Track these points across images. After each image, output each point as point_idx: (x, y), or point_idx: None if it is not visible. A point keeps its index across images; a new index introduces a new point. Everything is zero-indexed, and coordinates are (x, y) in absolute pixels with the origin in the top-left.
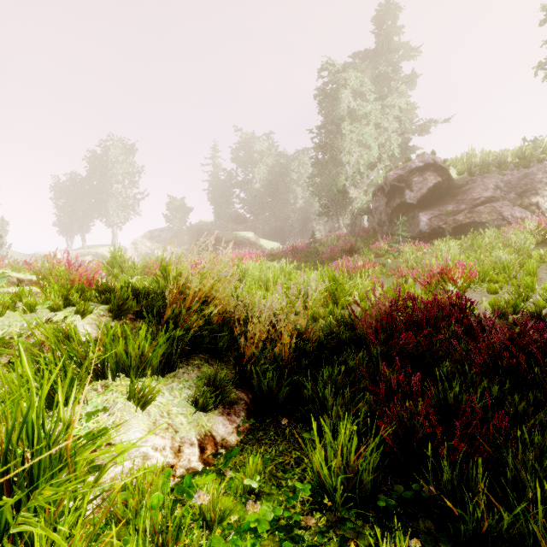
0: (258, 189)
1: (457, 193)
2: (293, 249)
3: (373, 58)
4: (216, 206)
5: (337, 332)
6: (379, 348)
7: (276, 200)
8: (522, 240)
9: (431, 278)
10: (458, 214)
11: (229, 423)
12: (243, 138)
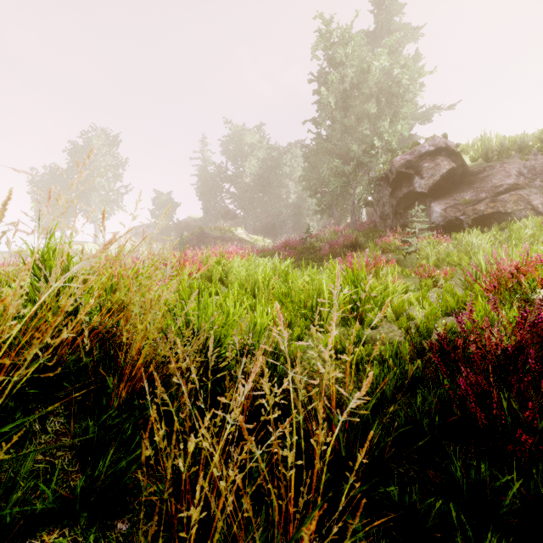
0: (249, 183)
1: (474, 181)
2: (287, 244)
3: (371, 40)
4: (205, 201)
5: (388, 390)
6: None
7: (267, 195)
8: None
9: (498, 280)
10: (478, 204)
11: None
12: (233, 130)
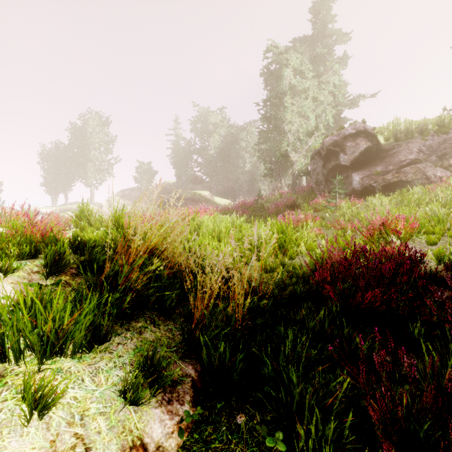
0: (213, 155)
1: (385, 156)
2: (243, 204)
3: (310, 43)
4: (178, 169)
5: (289, 283)
6: (339, 305)
7: (228, 164)
8: (448, 196)
9: (373, 230)
10: (387, 174)
11: (169, 417)
12: (200, 112)
